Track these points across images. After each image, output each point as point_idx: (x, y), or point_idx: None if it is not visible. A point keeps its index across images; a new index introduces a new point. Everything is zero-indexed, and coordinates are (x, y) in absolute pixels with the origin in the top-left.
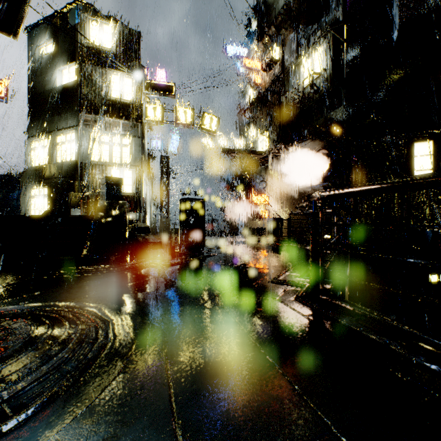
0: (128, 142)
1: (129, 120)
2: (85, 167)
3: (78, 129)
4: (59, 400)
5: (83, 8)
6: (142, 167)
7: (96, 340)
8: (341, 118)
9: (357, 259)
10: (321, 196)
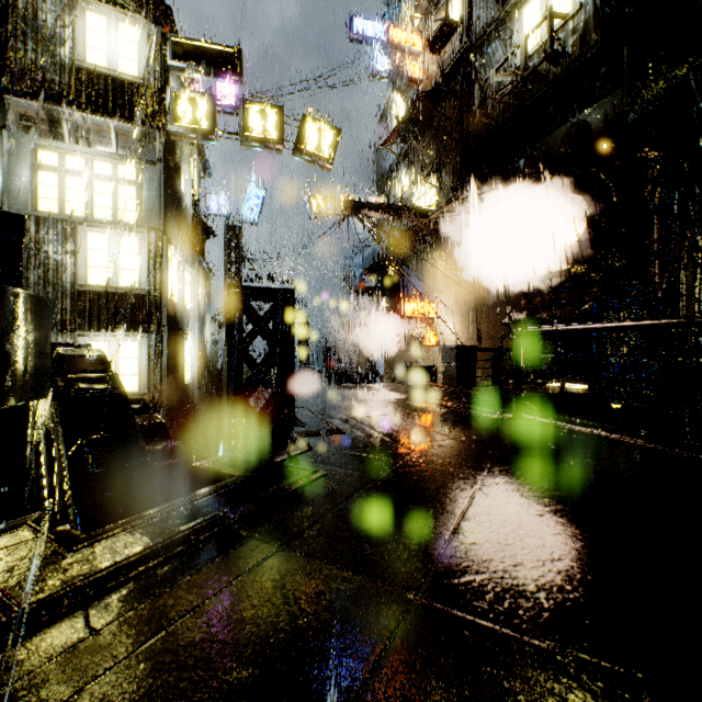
0: (132, 175)
1: (130, 120)
2: None
3: (4, 134)
4: None
5: None
6: (171, 234)
7: None
8: (616, 116)
9: None
10: None
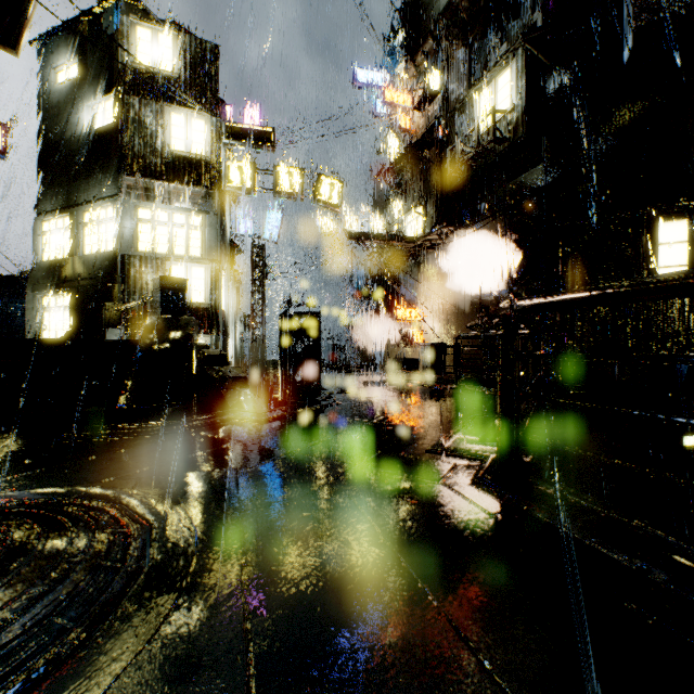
0: (199, 223)
1: (200, 186)
2: (129, 262)
3: (119, 200)
4: (36, 692)
5: (125, 7)
6: (222, 261)
7: (123, 562)
8: (540, 183)
9: (567, 410)
10: (518, 306)
